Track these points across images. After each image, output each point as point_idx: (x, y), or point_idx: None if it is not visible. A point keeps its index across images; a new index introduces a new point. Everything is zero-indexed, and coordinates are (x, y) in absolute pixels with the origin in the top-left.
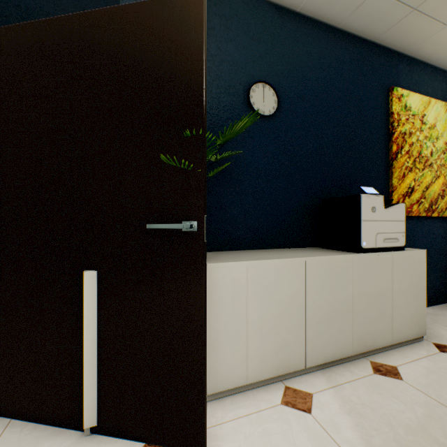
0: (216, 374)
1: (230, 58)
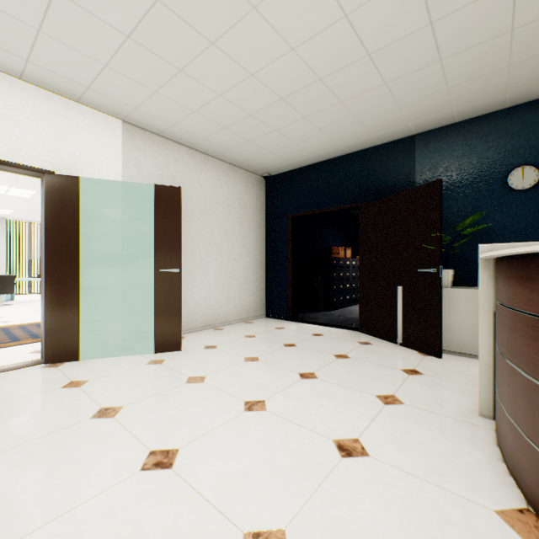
0: (457, 343)
1: (489, 160)
